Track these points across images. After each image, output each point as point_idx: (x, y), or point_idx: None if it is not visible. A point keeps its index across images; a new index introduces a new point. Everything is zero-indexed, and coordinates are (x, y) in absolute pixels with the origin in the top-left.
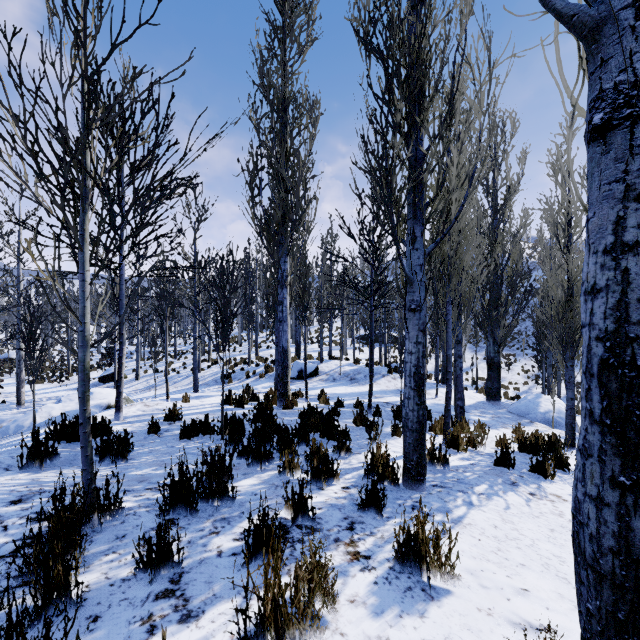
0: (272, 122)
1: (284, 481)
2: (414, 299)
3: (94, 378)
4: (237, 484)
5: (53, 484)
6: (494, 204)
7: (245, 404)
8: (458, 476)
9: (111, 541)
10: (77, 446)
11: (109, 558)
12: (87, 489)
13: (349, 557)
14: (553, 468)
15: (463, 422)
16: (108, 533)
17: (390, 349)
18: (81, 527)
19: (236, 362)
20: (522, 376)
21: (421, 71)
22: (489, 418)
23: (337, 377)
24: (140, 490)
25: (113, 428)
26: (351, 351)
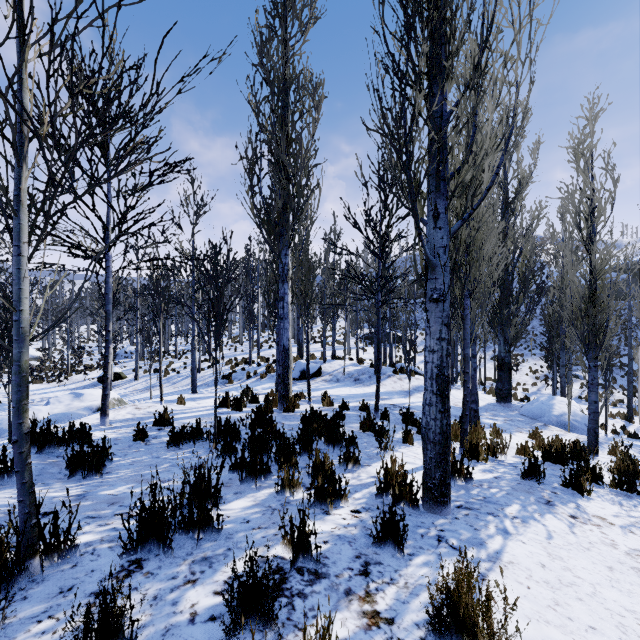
0: (272, 104)
1: (282, 502)
2: (437, 287)
3: (93, 378)
4: (226, 507)
5: (2, 509)
6: (505, 197)
7: (243, 407)
8: (484, 493)
9: (51, 597)
10: (47, 457)
11: (41, 627)
12: (24, 526)
13: (366, 621)
14: (590, 483)
15: (478, 427)
16: (51, 584)
17: (395, 349)
18: (12, 578)
19: (237, 362)
20: (530, 377)
21: (450, 3)
22: (502, 421)
23: (341, 378)
24: (108, 516)
25: (95, 435)
26: (354, 351)
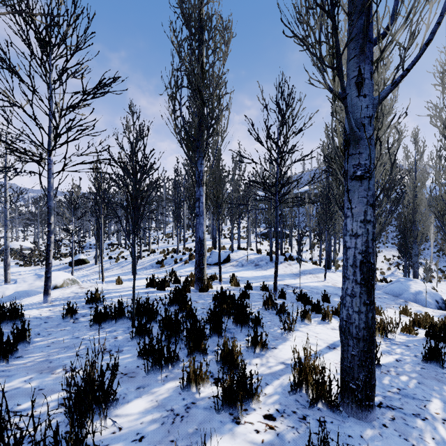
0: (189, 39)
1: (187, 403)
2: (361, 163)
3: (66, 263)
4: (122, 410)
5: None
6: None
7: (167, 287)
8: (396, 383)
9: None
10: None
11: None
12: None
13: None
14: None
15: None
16: None
17: (284, 242)
18: None
19: (168, 251)
20: (385, 263)
21: None
22: None
23: (244, 263)
24: None
25: (31, 313)
26: (254, 244)
